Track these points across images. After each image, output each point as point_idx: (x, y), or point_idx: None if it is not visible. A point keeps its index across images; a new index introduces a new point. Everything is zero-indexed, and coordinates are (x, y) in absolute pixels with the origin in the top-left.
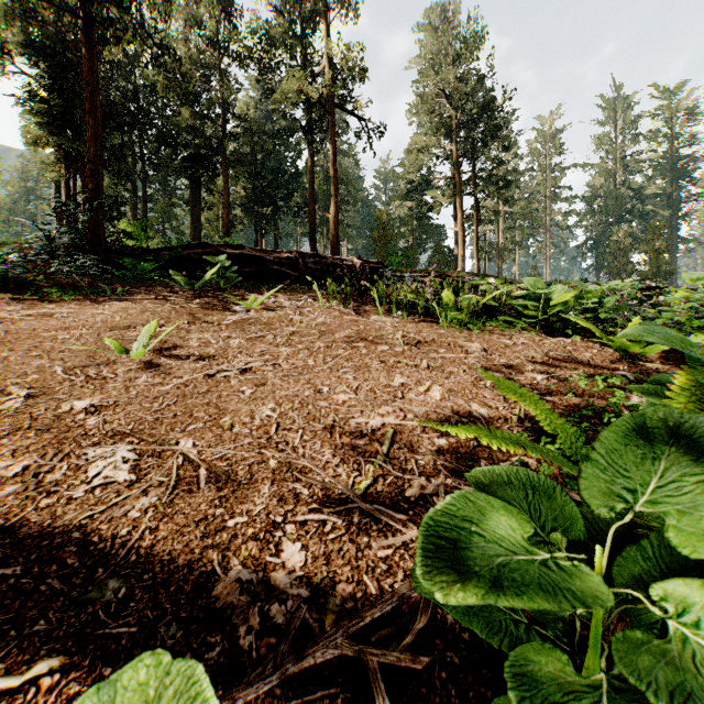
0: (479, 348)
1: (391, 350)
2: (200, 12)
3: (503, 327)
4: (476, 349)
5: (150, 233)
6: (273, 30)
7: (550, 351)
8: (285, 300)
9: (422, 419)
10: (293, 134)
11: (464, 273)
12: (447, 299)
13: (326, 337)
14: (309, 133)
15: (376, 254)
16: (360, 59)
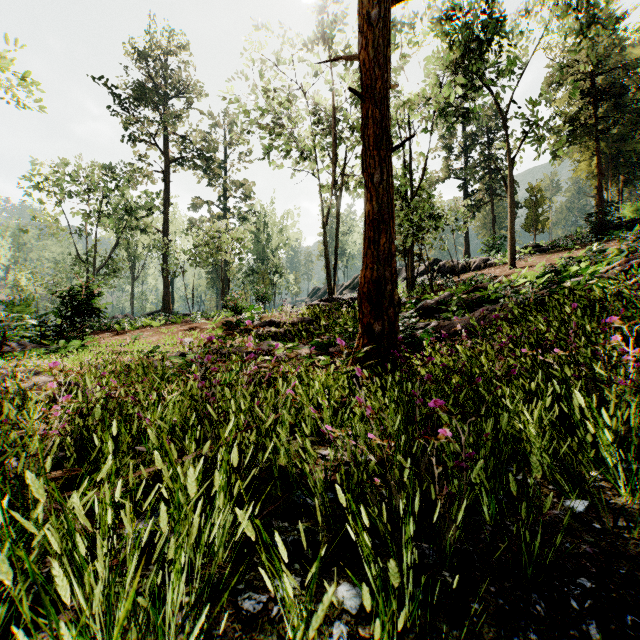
0: None
1: None
2: None
3: None
4: None
5: None
6: None
7: None
8: None
9: None
10: None
11: None
12: None
13: None
14: None
15: None
16: None
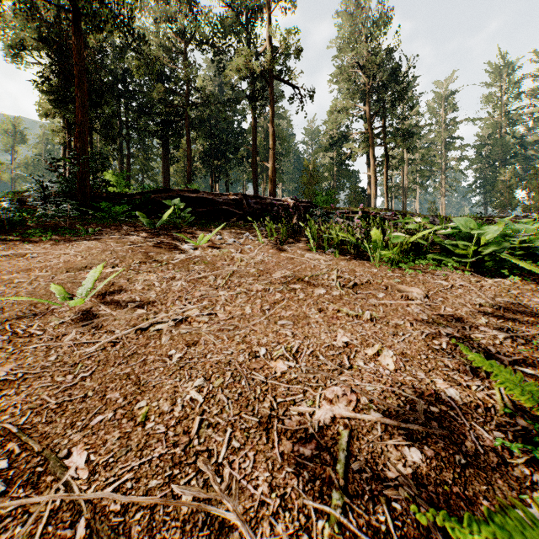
0: (420, 294)
1: (328, 294)
2: (168, 10)
3: (434, 266)
4: (418, 295)
5: (132, 181)
6: (224, 20)
7: (496, 296)
8: (229, 237)
9: (380, 407)
10: (239, 102)
11: (378, 209)
12: (374, 237)
13: (264, 277)
14: (252, 100)
15: (305, 194)
16: (292, 39)
